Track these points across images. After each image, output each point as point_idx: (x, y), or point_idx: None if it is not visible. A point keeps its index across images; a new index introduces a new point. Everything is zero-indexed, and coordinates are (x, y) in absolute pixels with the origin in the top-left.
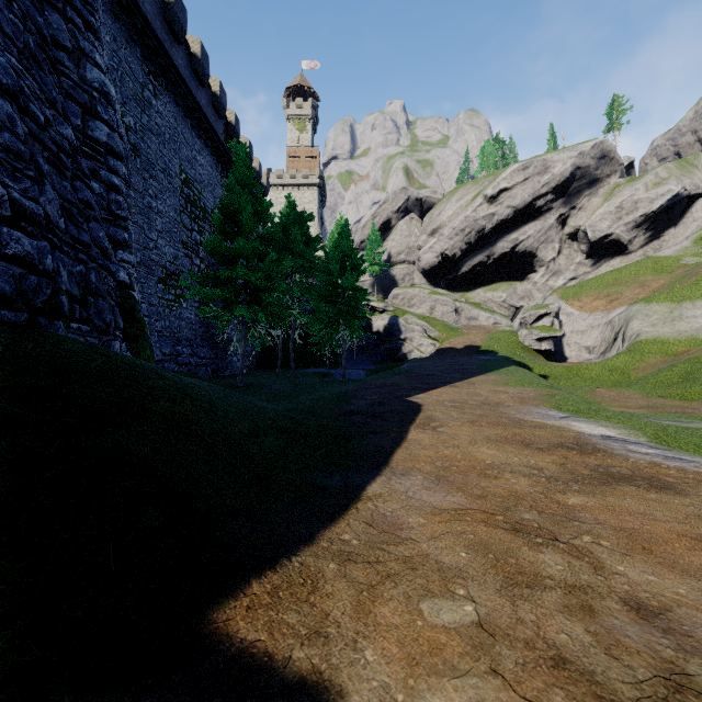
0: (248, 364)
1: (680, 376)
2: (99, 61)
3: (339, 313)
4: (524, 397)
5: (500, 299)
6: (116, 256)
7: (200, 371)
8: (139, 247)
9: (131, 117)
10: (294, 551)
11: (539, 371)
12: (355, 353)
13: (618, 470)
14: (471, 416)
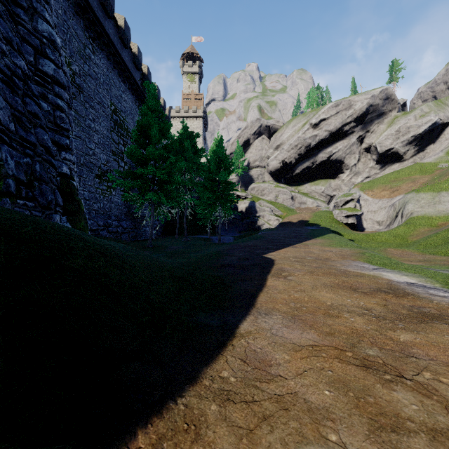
0: (156, 232)
1: (443, 240)
2: (48, 18)
3: (216, 198)
4: (344, 254)
5: (320, 191)
6: (60, 155)
7: (124, 237)
8: (82, 153)
9: (76, 66)
10: (180, 391)
11: (347, 237)
12: (227, 225)
13: (428, 310)
14: (309, 268)
